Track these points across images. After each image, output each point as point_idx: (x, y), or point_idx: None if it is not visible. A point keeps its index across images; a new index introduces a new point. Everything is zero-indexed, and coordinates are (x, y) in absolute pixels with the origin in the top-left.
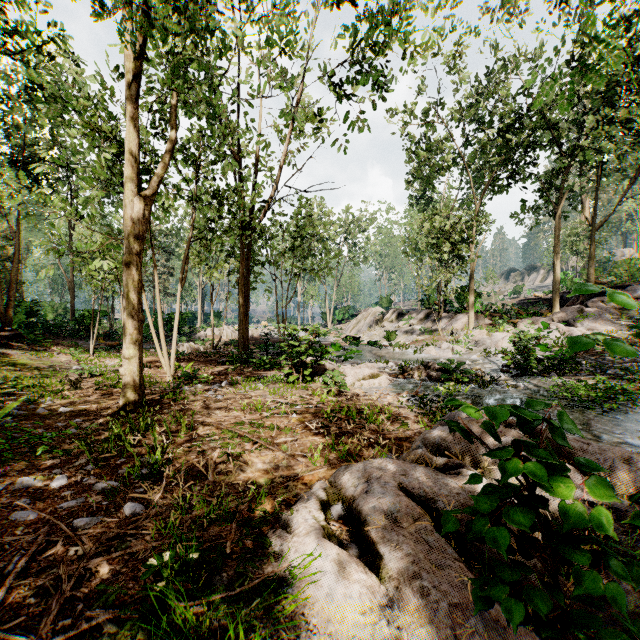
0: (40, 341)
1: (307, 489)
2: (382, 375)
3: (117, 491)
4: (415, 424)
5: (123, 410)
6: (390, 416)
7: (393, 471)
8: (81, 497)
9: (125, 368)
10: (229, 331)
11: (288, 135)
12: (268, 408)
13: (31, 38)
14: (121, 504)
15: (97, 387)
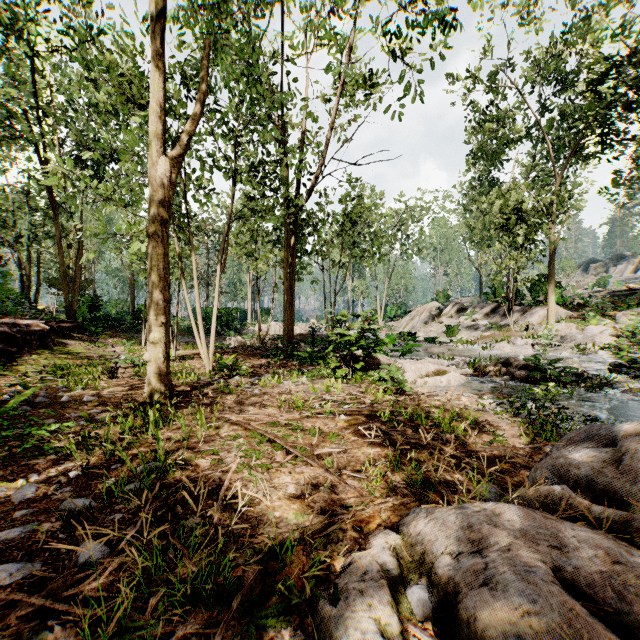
0: (99, 333)
1: (362, 540)
2: (450, 372)
3: (86, 515)
4: (514, 437)
5: (147, 401)
6: (473, 424)
7: (531, 536)
8: (36, 521)
9: (150, 354)
10: (277, 327)
11: (336, 100)
12: (310, 406)
13: (84, 32)
14: (78, 541)
15: (132, 376)
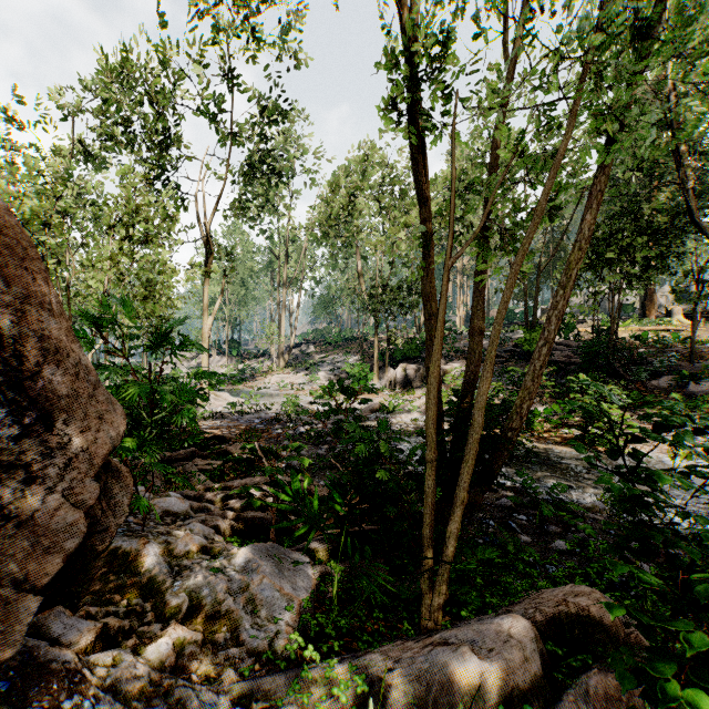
0: None
1: None
2: None
3: None
4: None
5: None
6: None
7: None
8: None
9: None
10: None
11: None
12: None
13: None
14: None
15: None
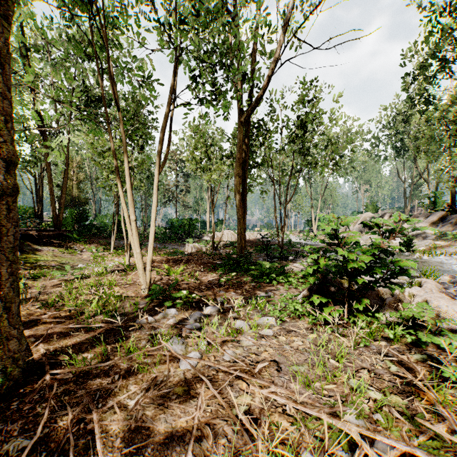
0: (79, 240)
1: None
2: None
3: None
4: None
5: None
6: None
7: None
8: None
9: None
10: (229, 234)
11: None
12: None
13: None
14: None
15: (41, 303)
